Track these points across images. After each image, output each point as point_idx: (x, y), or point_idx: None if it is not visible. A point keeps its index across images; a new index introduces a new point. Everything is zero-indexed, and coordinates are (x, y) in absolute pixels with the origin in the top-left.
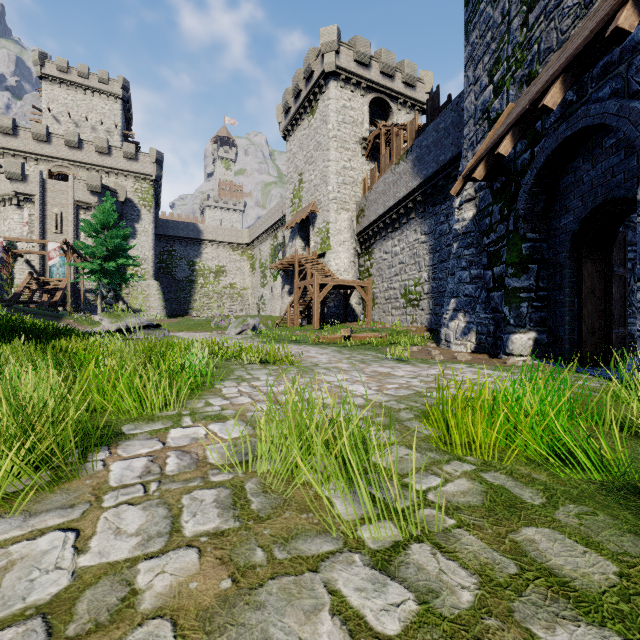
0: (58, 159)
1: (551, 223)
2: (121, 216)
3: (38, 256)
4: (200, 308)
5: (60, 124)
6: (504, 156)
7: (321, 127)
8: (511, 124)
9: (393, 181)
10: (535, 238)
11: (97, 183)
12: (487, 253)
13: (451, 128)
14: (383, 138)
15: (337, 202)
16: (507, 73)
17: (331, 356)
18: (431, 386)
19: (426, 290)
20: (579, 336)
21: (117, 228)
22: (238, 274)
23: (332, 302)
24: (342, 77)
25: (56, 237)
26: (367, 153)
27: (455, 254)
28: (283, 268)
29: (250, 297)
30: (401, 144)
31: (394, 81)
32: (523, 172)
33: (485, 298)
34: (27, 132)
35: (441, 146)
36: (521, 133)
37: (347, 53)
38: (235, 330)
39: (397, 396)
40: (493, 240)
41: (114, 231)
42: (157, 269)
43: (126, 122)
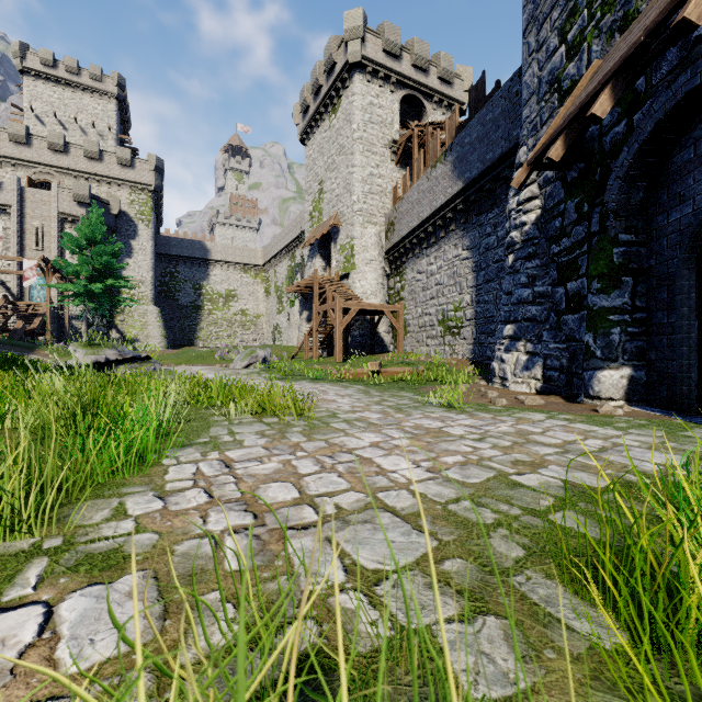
0: (40, 165)
1: (653, 220)
2: (114, 231)
3: (15, 277)
4: (207, 337)
5: (44, 126)
6: (600, 119)
7: (344, 128)
8: (611, 72)
9: (429, 188)
10: (630, 241)
11: (85, 192)
12: (557, 265)
13: (501, 119)
14: (416, 140)
15: (363, 214)
16: (588, 24)
17: (355, 400)
18: (516, 459)
19: (469, 315)
20: (701, 374)
21: (110, 245)
22: (251, 299)
23: (357, 330)
24: (369, 69)
25: (37, 255)
26: (397, 158)
27: (512, 268)
28: (301, 291)
29: (265, 325)
30: (438, 144)
31: (428, 76)
32: (614, 151)
33: (554, 323)
34: (3, 132)
35: (488, 142)
36: (624, 86)
37: (374, 41)
38: (241, 363)
39: (469, 485)
40: (566, 247)
41: (101, 247)
42: (158, 293)
43: (122, 125)
